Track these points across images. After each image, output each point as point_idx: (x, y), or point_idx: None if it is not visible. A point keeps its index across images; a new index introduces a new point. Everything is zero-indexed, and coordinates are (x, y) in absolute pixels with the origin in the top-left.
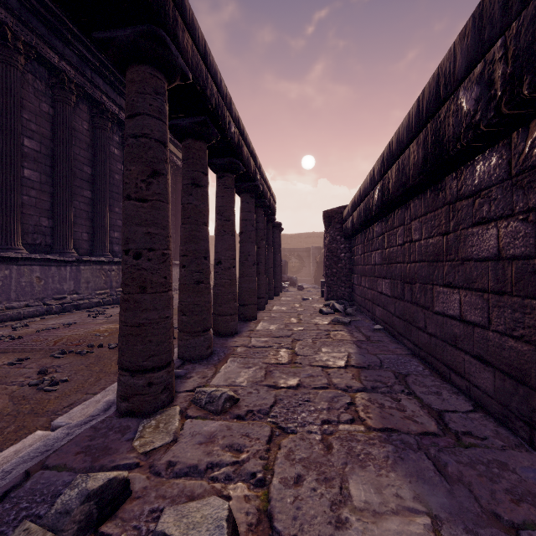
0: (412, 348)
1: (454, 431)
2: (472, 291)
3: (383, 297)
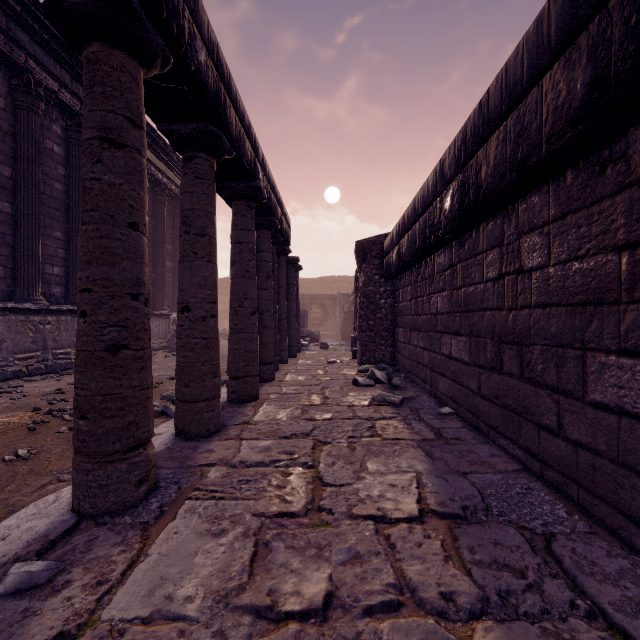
0: (522, 458)
1: None
2: None
3: (453, 364)
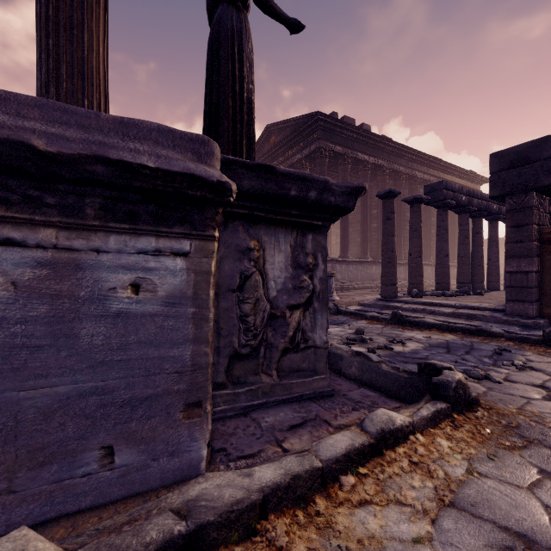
0: None
1: None
2: None
3: None
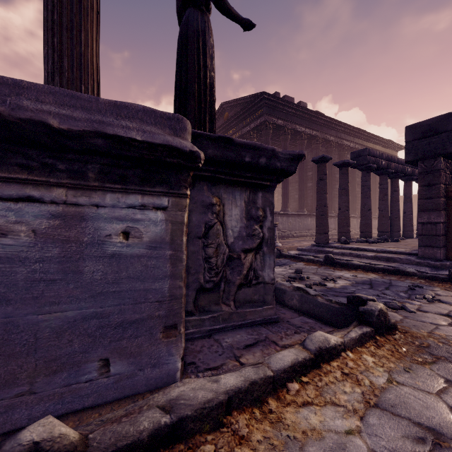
0: None
1: None
2: None
3: None
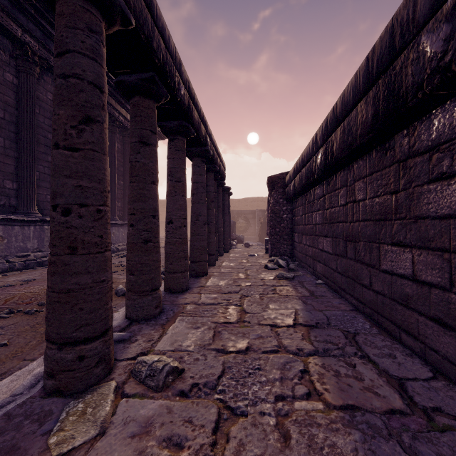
0: (355, 304)
1: (422, 407)
2: (428, 251)
3: (324, 254)
